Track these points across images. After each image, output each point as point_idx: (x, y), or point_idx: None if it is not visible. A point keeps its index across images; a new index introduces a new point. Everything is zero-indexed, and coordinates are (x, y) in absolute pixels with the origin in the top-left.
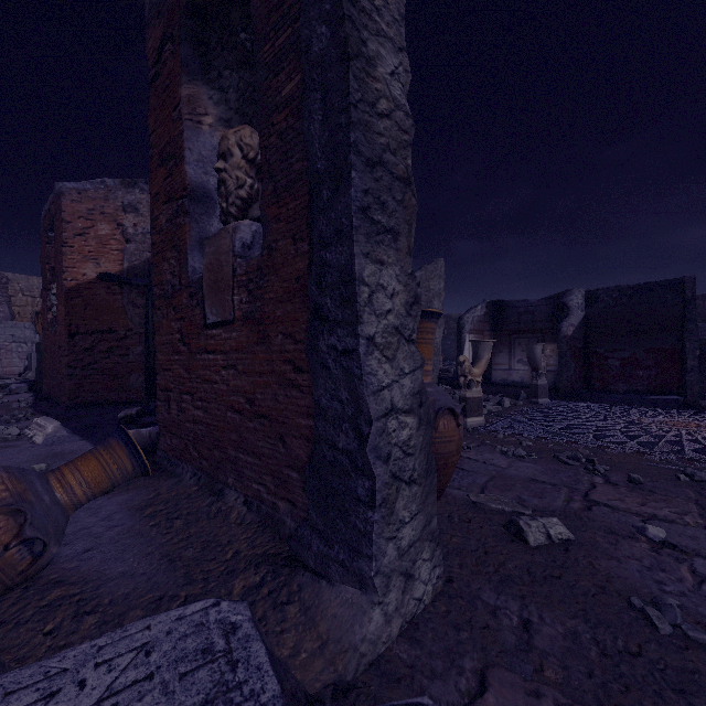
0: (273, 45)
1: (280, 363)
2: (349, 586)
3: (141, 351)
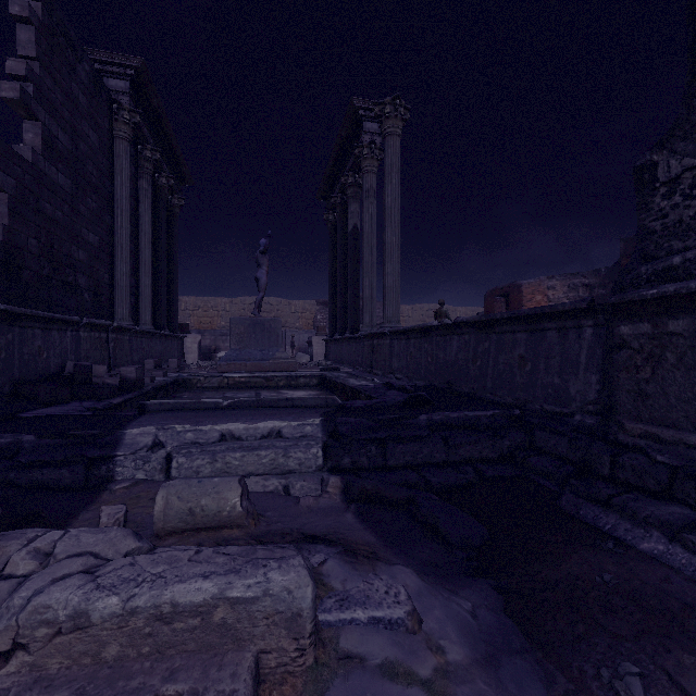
0: None
1: None
2: None
3: None
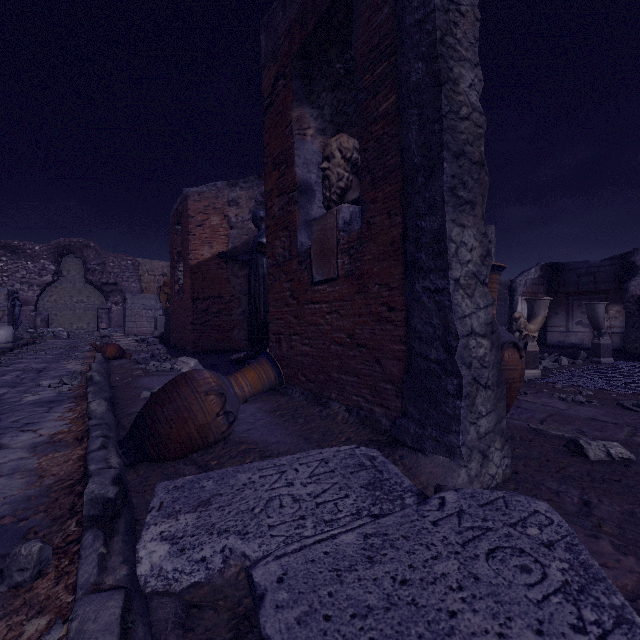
0: (371, 75)
1: (377, 306)
2: (440, 455)
3: (241, 312)
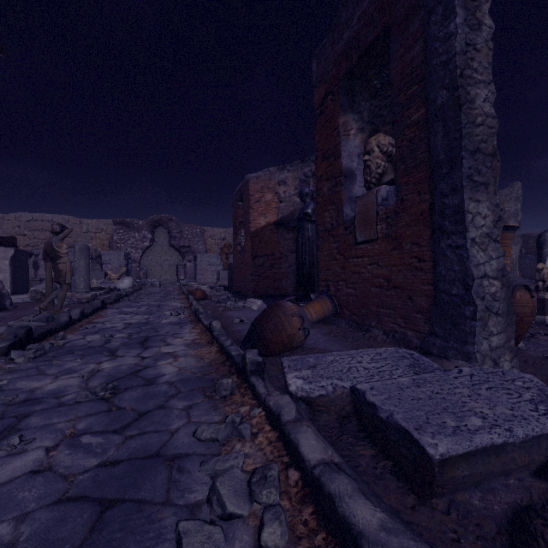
0: (404, 94)
1: (409, 258)
2: (459, 360)
3: (288, 266)
